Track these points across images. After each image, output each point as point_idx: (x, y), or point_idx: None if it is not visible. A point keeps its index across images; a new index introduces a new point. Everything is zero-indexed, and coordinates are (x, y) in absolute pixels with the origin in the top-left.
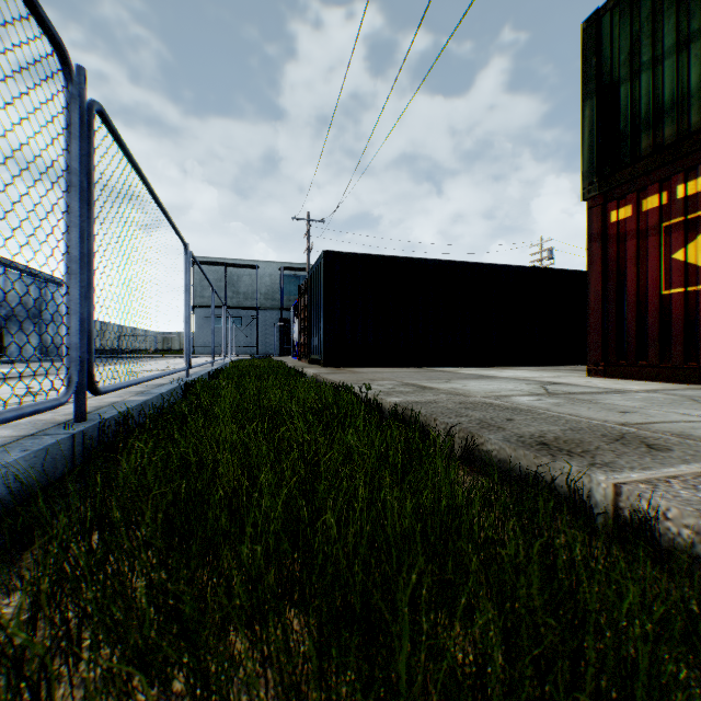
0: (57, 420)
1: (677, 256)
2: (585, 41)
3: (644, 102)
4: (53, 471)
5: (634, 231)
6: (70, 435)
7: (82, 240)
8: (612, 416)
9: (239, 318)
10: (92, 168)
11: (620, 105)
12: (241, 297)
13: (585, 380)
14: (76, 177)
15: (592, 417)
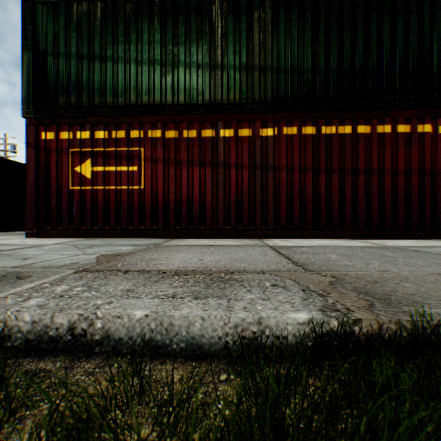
0: None
1: (78, 169)
2: (26, 9)
3: (62, 75)
4: None
5: (57, 149)
6: None
7: None
8: (16, 263)
9: None
10: None
11: (49, 68)
12: None
13: (23, 240)
14: None
15: None
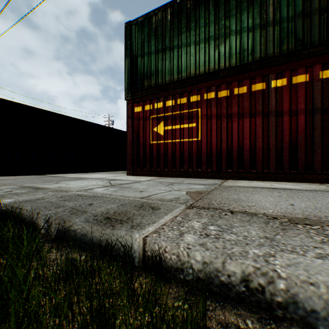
0: None
1: (155, 129)
2: (126, 31)
3: (146, 68)
4: None
5: (143, 117)
6: None
7: None
8: (138, 194)
9: None
10: None
11: (138, 65)
12: None
13: (126, 177)
14: None
15: (130, 196)
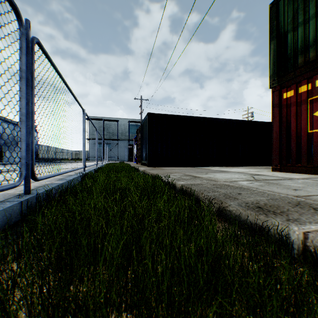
0: (16, 193)
1: (316, 114)
2: (271, 13)
3: (300, 41)
4: (9, 220)
5: (295, 102)
6: (20, 202)
7: (28, 105)
8: (290, 192)
9: (109, 144)
10: (33, 69)
11: (288, 43)
12: (110, 134)
13: (271, 173)
14: (24, 74)
15: (280, 192)
